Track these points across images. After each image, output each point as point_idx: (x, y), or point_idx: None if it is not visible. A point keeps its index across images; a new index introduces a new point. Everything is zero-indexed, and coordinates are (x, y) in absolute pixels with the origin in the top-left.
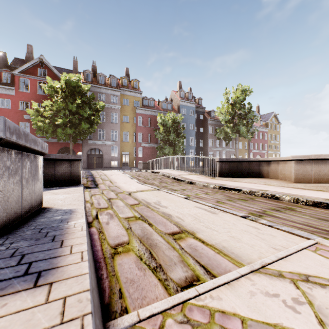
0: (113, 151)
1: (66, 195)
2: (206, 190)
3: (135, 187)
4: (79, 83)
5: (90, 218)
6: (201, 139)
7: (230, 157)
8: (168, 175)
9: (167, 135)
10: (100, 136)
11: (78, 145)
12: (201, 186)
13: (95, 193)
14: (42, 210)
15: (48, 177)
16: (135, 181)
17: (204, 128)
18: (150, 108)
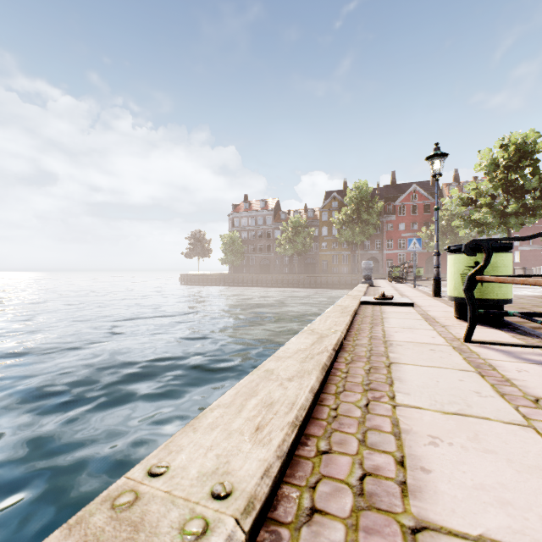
0: None
1: None
2: None
3: None
4: None
5: None
6: None
7: None
8: None
9: None
10: None
11: (443, 253)
12: None
13: None
14: None
15: None
16: None
17: None
18: None
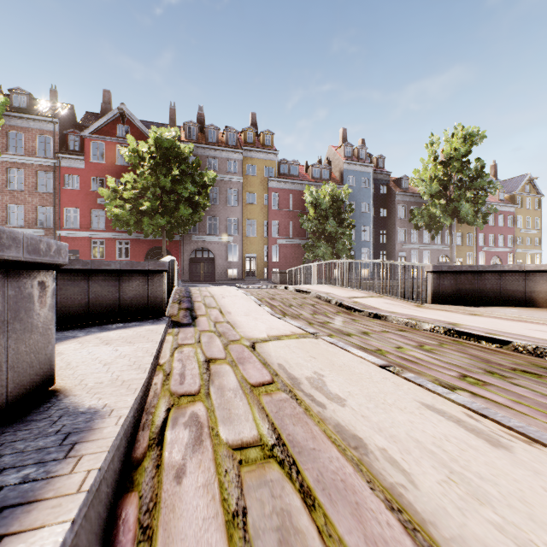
0: (231, 252)
1: (124, 346)
2: (416, 337)
3: (265, 326)
4: (176, 142)
5: (141, 440)
6: (383, 229)
7: (438, 261)
8: (328, 298)
9: (321, 224)
10: (210, 229)
11: (177, 243)
12: (401, 324)
13: (185, 339)
14: (33, 408)
15: (106, 303)
16: (265, 311)
17: (389, 209)
18: (292, 178)
